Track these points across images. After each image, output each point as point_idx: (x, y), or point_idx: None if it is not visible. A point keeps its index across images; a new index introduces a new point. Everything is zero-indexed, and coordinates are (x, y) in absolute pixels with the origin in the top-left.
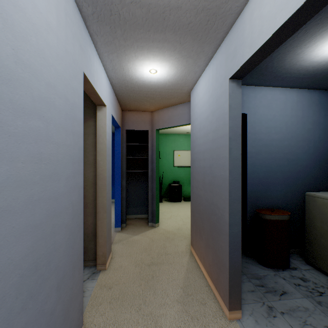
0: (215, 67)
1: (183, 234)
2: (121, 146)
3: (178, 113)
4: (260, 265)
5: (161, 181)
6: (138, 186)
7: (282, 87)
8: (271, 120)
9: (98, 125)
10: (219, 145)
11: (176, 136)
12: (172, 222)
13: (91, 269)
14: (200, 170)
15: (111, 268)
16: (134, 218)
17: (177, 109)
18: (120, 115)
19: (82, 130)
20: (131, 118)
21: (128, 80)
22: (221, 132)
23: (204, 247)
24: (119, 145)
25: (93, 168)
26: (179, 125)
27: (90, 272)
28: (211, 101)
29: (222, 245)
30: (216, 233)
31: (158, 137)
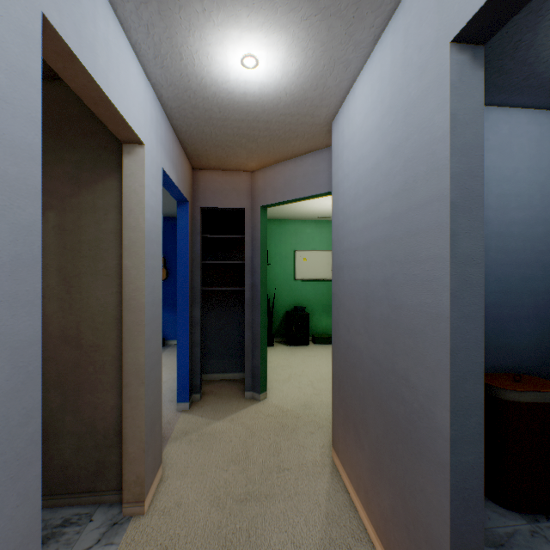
0: (401, 35)
1: (315, 418)
2: (191, 239)
3: (305, 172)
4: (491, 504)
5: (272, 306)
6: (226, 318)
7: (534, 107)
8: (510, 180)
9: (126, 187)
10: (414, 227)
11: (298, 224)
12: (293, 390)
13: (112, 512)
14: (357, 289)
15: (156, 511)
16: (219, 379)
17: (303, 164)
18: (187, 177)
19: (36, 179)
20: (211, 185)
21: (196, 88)
22: (421, 193)
23: (368, 469)
24: (185, 237)
25: (116, 285)
26: (307, 196)
27: (107, 521)
28: (388, 124)
29: (426, 489)
30: (403, 448)
31: (264, 221)
